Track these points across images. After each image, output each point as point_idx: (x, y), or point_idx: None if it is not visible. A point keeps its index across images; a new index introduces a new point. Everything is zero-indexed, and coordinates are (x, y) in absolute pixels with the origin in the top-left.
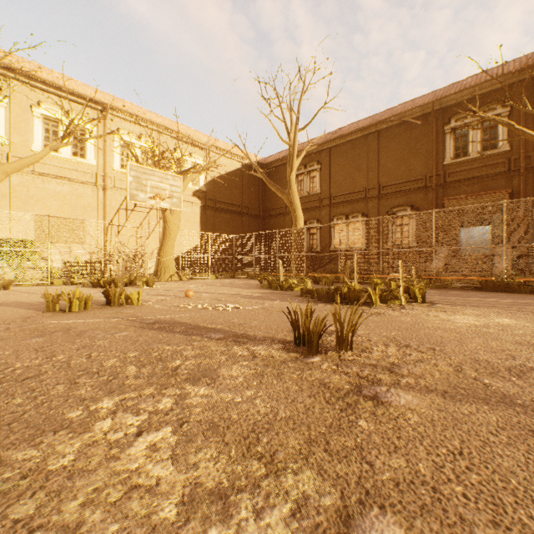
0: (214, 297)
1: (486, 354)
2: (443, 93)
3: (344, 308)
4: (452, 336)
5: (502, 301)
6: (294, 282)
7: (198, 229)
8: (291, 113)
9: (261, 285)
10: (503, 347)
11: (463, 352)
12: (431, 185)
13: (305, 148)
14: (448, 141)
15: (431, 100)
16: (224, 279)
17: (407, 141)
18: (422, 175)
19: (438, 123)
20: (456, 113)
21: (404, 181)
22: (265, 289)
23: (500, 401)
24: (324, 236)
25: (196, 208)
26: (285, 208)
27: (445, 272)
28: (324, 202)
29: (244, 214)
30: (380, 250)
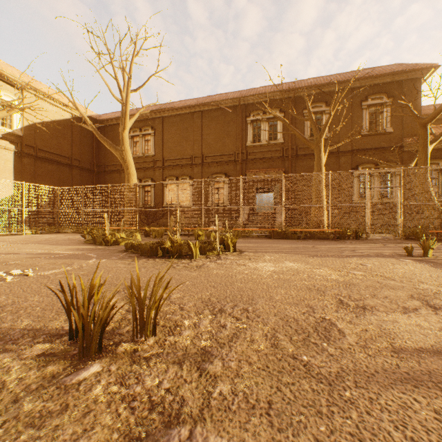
0: (3, 260)
1: (291, 308)
2: (246, 93)
3: (165, 263)
4: (261, 288)
5: (285, 246)
6: (123, 236)
7: (12, 178)
8: (124, 73)
9: (84, 241)
10: (301, 296)
11: (273, 310)
12: (239, 160)
13: (139, 111)
14: (249, 129)
15: (239, 96)
16: (45, 234)
17: (223, 124)
18: (233, 152)
19: (243, 114)
20: (254, 110)
21: (220, 154)
22: (89, 244)
23: (332, 403)
24: (158, 194)
25: (8, 153)
26: (121, 165)
27: (248, 225)
28: (158, 164)
29: (74, 166)
30: (203, 207)
